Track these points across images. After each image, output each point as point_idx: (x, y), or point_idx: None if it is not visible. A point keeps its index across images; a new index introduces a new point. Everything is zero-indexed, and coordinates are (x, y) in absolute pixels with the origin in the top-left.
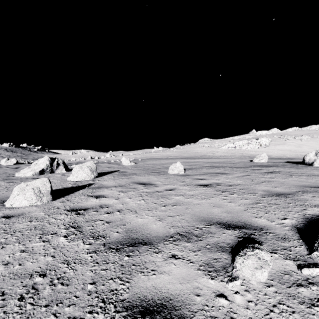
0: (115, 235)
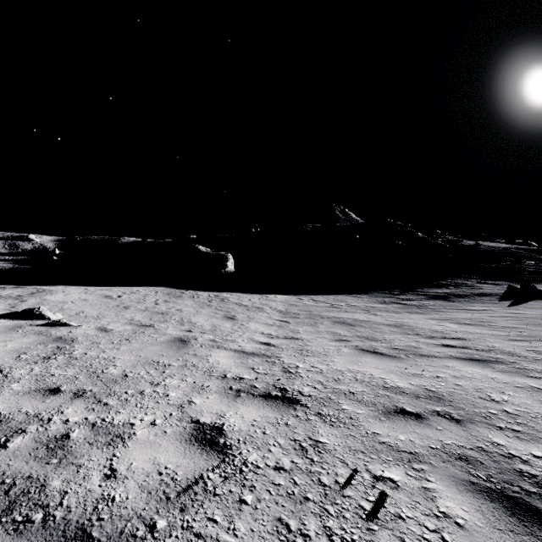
0: (53, 345)
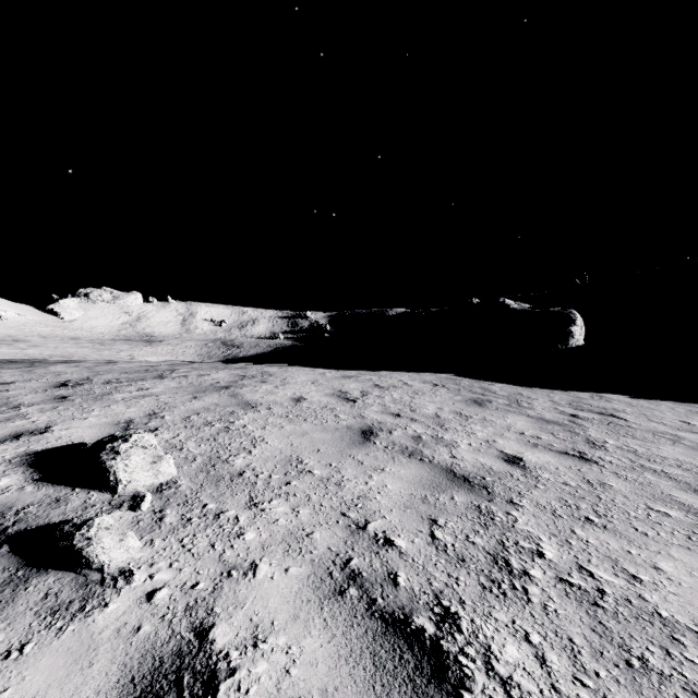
0: None
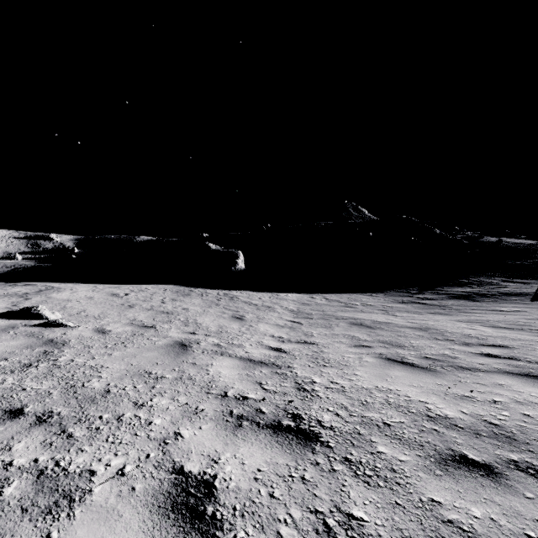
0: (41, 349)
